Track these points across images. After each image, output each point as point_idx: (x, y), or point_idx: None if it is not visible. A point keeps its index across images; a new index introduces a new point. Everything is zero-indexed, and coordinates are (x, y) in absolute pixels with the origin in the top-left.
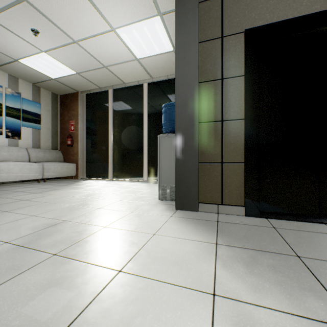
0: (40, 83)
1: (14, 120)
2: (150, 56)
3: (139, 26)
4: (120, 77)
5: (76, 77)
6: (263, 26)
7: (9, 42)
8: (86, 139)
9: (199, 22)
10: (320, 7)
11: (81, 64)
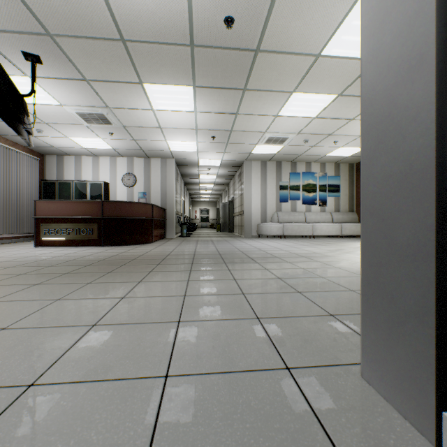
0: (339, 161)
1: (322, 194)
2: None
3: None
4: None
5: None
6: None
7: (321, 150)
8: None
9: None
10: None
11: None
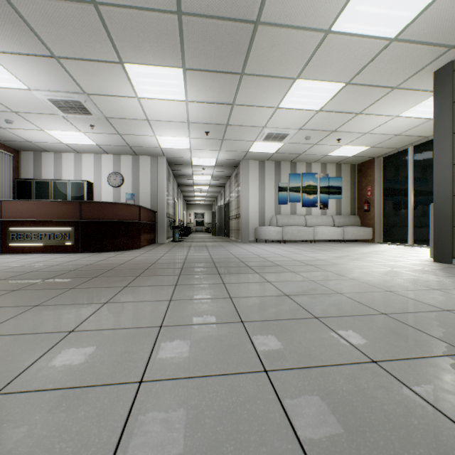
0: (341, 161)
1: (323, 196)
2: None
3: (420, 105)
4: (417, 135)
5: (370, 150)
6: None
7: (323, 149)
8: (382, 203)
9: (453, 117)
10: None
11: (373, 141)
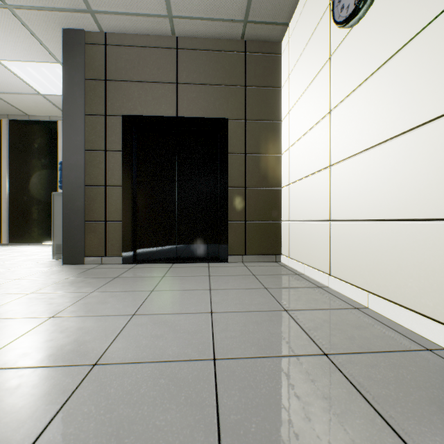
0: None
1: None
2: (60, 95)
3: (35, 66)
4: (19, 107)
5: None
6: (136, 116)
7: None
8: None
9: (86, 96)
10: (172, 113)
11: None
